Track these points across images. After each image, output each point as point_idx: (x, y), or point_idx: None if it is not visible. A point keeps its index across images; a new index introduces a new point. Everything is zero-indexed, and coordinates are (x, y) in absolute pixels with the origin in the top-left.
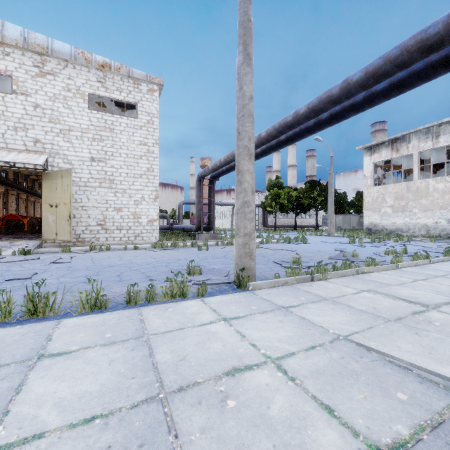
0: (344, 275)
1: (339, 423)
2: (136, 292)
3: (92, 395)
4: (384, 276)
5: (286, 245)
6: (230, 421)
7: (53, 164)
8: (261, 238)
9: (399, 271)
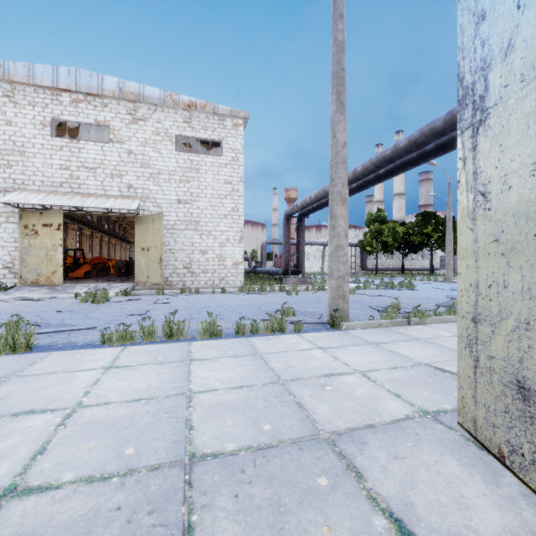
0: (447, 322)
1: (403, 401)
2: (243, 325)
3: (236, 378)
4: None
5: (387, 291)
6: (328, 394)
7: (144, 208)
8: (357, 283)
9: None
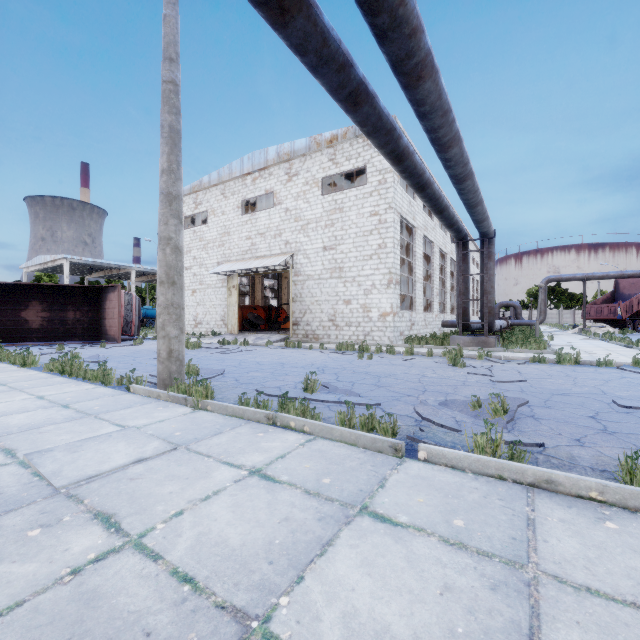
0: (240, 416)
1: None
2: (88, 370)
3: None
4: (268, 441)
5: (581, 372)
6: None
7: (297, 261)
8: None
9: (360, 457)
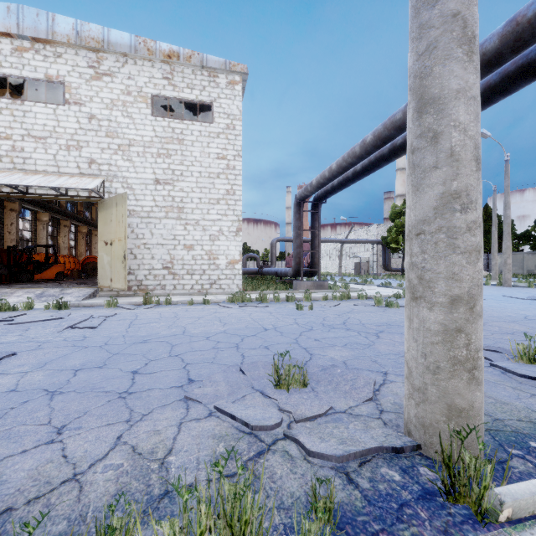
0: None
1: None
2: None
3: None
4: None
5: None
6: None
7: (111, 190)
8: (388, 287)
9: None
